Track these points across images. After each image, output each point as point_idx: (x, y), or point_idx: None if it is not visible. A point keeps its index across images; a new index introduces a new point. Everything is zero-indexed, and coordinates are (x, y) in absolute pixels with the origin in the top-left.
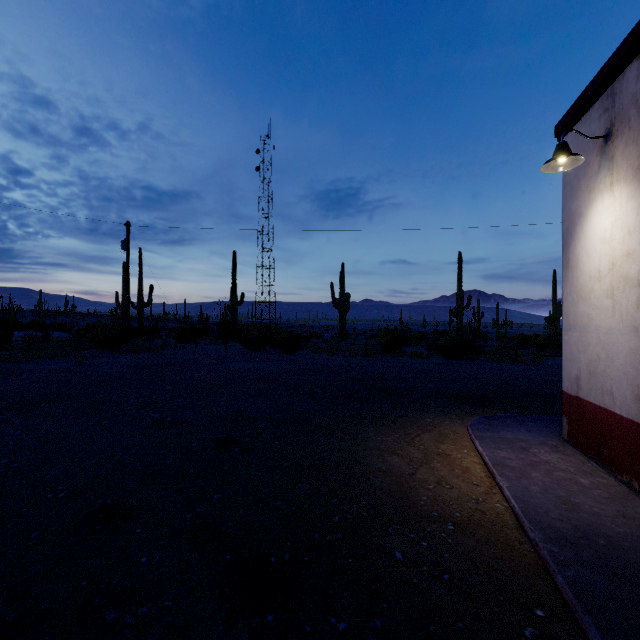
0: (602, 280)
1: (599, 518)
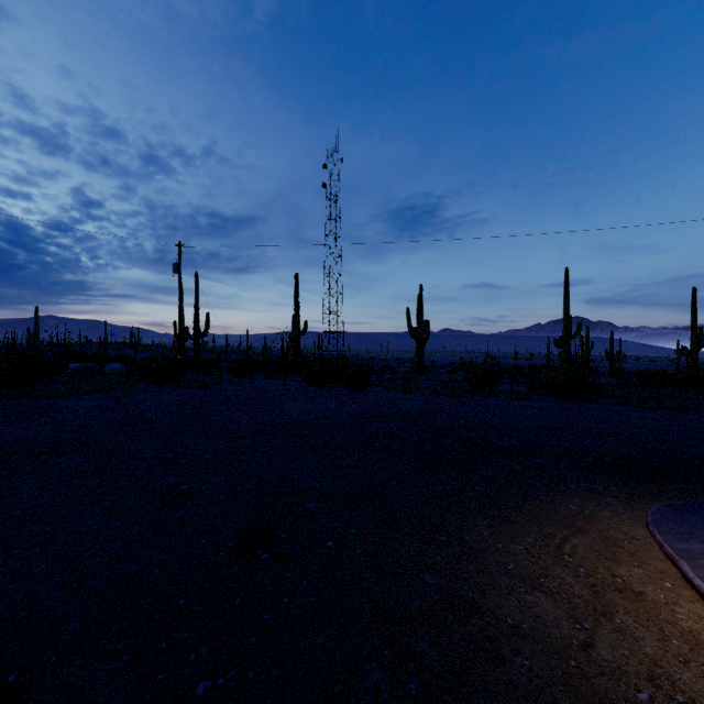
0: None
1: None
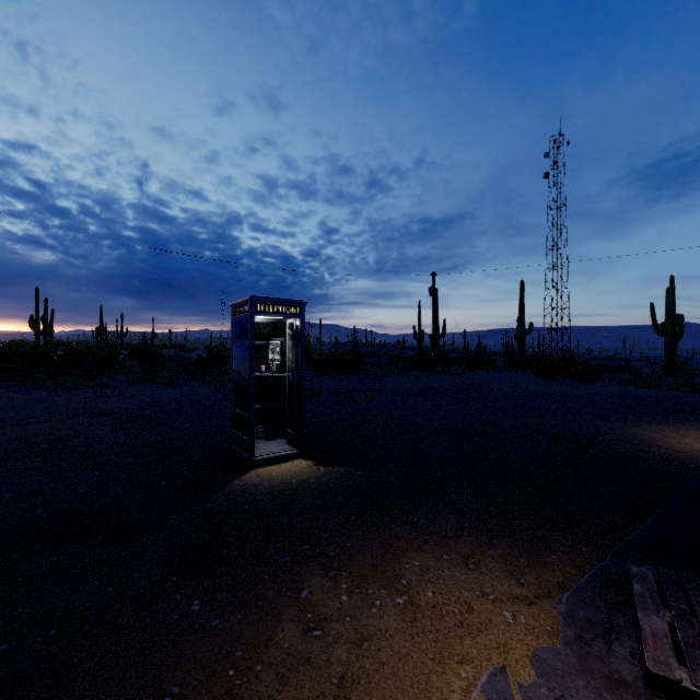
0: None
1: None
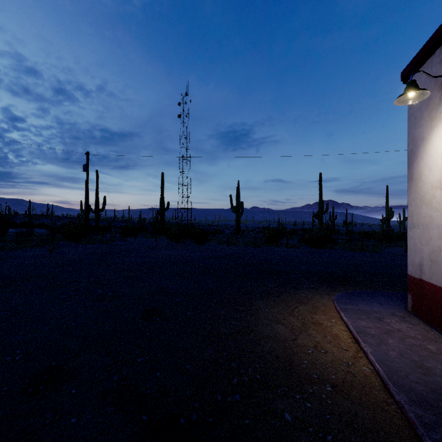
0: None
1: None
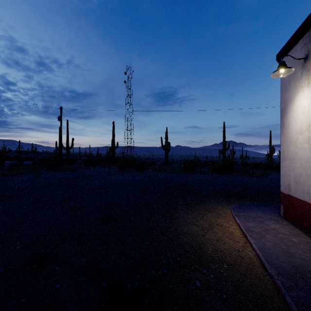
0: (303, 134)
1: (305, 261)
